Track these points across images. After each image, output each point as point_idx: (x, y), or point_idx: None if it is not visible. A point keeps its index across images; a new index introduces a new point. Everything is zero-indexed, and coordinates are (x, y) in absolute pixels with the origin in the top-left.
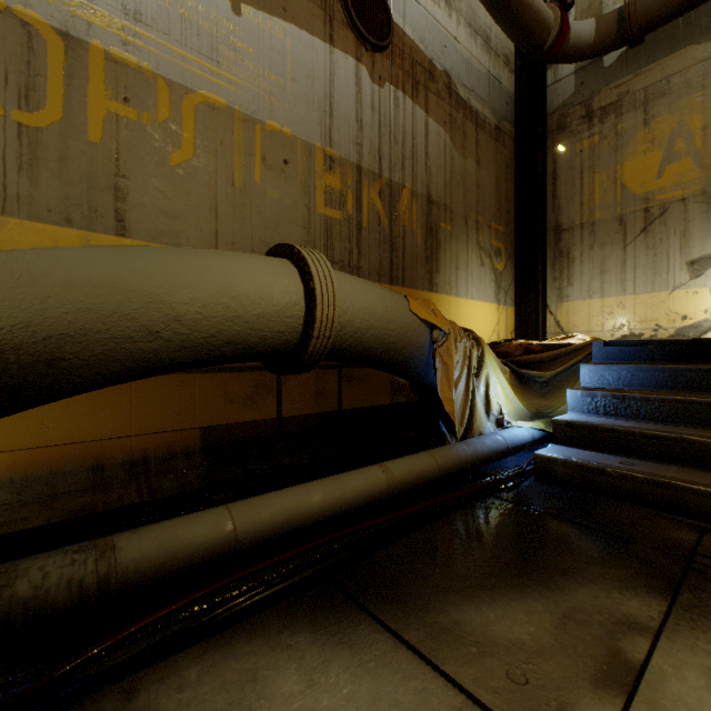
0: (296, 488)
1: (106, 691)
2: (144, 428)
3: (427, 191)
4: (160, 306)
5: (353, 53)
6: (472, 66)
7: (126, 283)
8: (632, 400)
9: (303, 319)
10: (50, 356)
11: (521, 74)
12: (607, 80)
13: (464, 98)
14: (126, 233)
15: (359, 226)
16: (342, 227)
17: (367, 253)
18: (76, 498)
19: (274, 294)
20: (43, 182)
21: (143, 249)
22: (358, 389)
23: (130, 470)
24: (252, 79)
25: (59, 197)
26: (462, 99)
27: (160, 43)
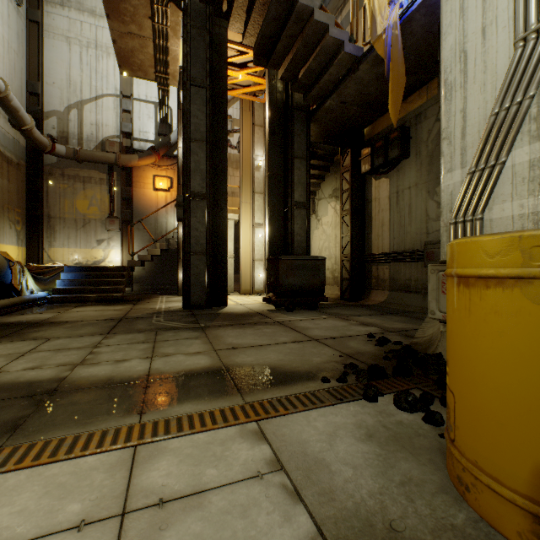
0: None
1: None
2: None
3: None
4: None
5: None
6: (7, 136)
7: None
8: (75, 281)
9: None
10: None
11: None
12: (71, 166)
13: (3, 151)
14: None
15: None
16: None
17: None
18: None
19: None
20: None
21: None
22: None
23: None
24: None
25: None
26: (2, 152)
27: None
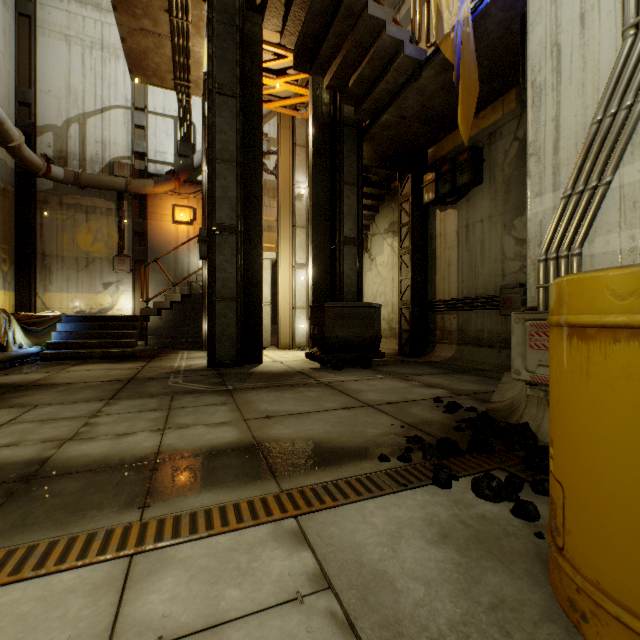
0: None
1: None
2: None
3: None
4: None
5: None
6: None
7: None
8: (75, 334)
9: None
10: None
11: None
12: (71, 192)
13: None
14: None
15: None
16: None
17: None
18: None
19: None
20: None
21: None
22: None
23: None
24: None
25: None
26: None
27: None
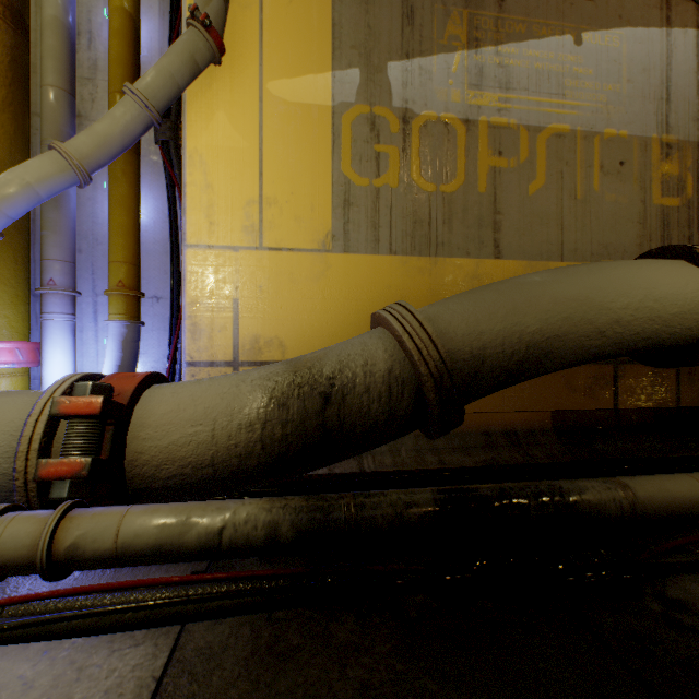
0: None
1: (679, 577)
2: (511, 406)
3: None
4: (607, 311)
5: (693, 24)
6: None
7: (585, 297)
8: None
9: None
10: (546, 350)
11: None
12: None
13: None
14: (499, 256)
15: None
16: (680, 213)
17: None
18: (481, 452)
19: (687, 294)
20: (454, 229)
21: (579, 269)
22: (698, 386)
23: (506, 438)
24: (590, 97)
25: (462, 237)
26: None
27: (521, 99)
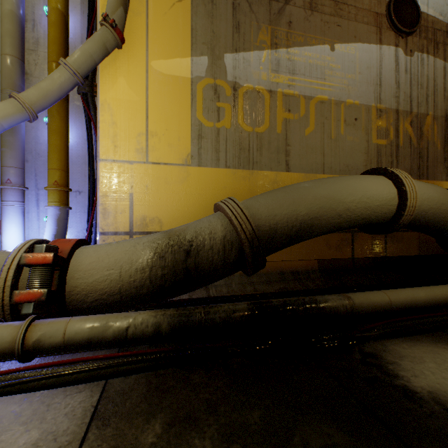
0: (408, 289)
1: (372, 342)
2: (295, 257)
3: (444, 113)
4: (342, 204)
5: (393, 43)
6: None
7: (331, 196)
8: None
9: (396, 206)
10: (310, 225)
11: None
12: None
13: None
14: (289, 170)
15: (397, 146)
16: (386, 148)
17: (401, 162)
18: (278, 284)
19: (384, 195)
20: (263, 154)
21: (329, 180)
22: (396, 244)
23: (293, 275)
24: (339, 81)
25: (268, 159)
26: None
27: (301, 80)
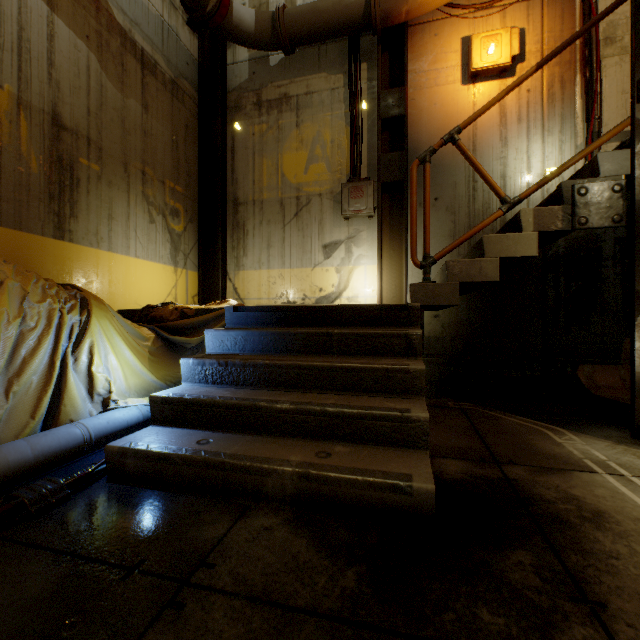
0: None
1: None
2: None
3: (52, 109)
4: None
5: None
6: None
7: None
8: (234, 366)
9: None
10: None
11: (206, 43)
12: (272, 78)
13: (124, 25)
14: None
15: None
16: None
17: None
18: None
19: None
20: None
21: None
22: None
23: None
24: None
25: None
26: (120, 25)
27: None
